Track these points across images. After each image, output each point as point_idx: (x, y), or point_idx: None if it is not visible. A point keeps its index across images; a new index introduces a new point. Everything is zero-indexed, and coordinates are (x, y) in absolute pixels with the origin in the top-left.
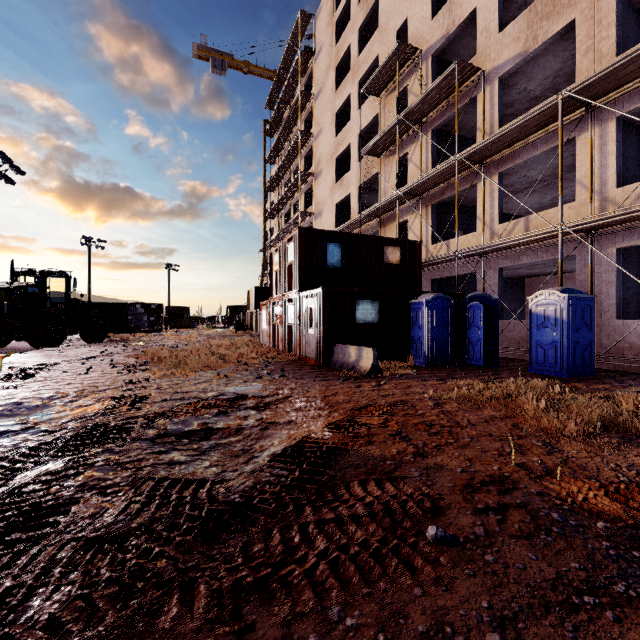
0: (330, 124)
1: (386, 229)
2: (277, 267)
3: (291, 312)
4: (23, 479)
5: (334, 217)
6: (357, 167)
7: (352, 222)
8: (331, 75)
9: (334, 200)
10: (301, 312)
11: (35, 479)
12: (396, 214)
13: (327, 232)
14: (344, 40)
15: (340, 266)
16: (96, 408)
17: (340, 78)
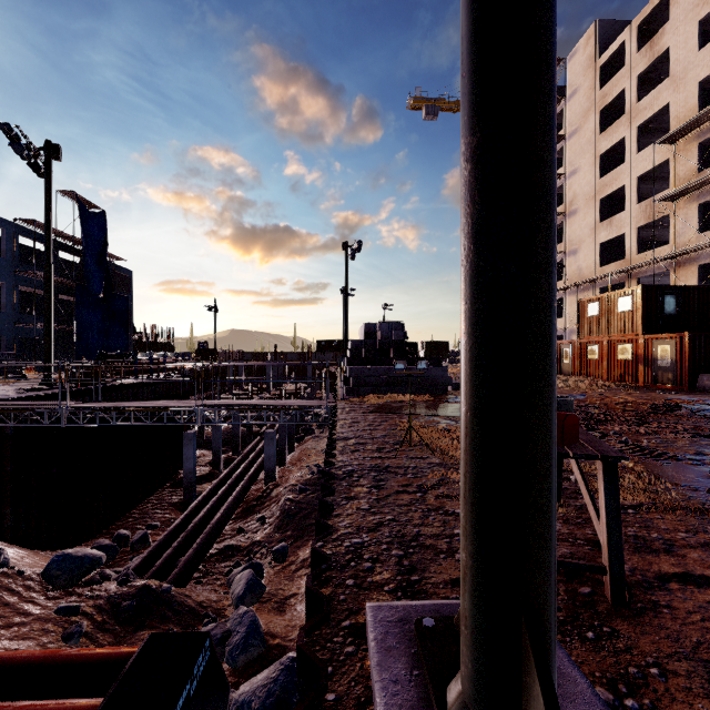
0: (591, 165)
1: (682, 269)
2: (594, 313)
3: (625, 350)
4: (683, 413)
5: (598, 256)
6: (635, 209)
7: (637, 264)
8: (593, 118)
9: (598, 239)
10: (645, 350)
11: (690, 413)
12: (698, 255)
13: (664, 287)
14: (614, 85)
15: (675, 313)
16: (617, 400)
17: (603, 119)
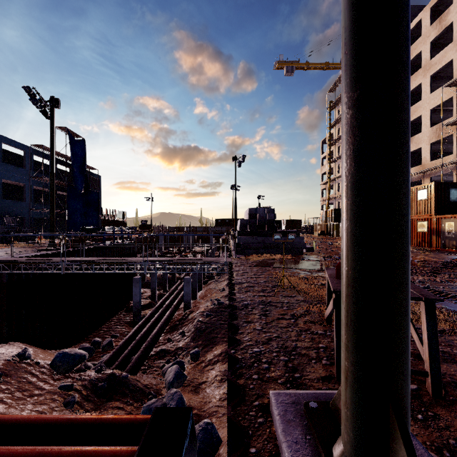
0: None
1: None
2: None
3: (422, 225)
4: None
5: None
6: (429, 131)
7: (430, 168)
8: None
9: None
10: (437, 226)
11: None
12: None
13: (449, 183)
14: (414, 48)
15: None
16: (418, 259)
17: None
